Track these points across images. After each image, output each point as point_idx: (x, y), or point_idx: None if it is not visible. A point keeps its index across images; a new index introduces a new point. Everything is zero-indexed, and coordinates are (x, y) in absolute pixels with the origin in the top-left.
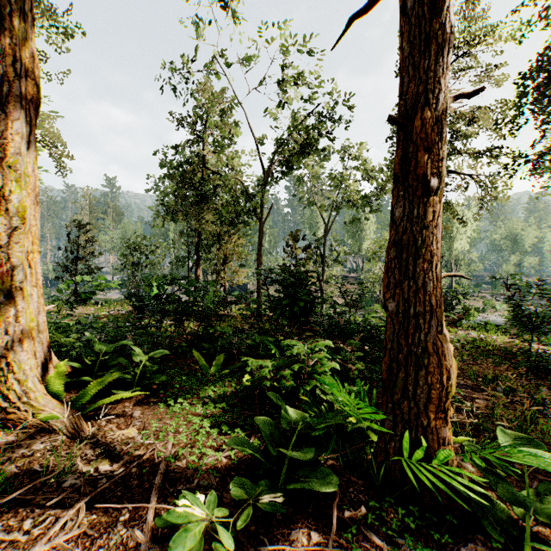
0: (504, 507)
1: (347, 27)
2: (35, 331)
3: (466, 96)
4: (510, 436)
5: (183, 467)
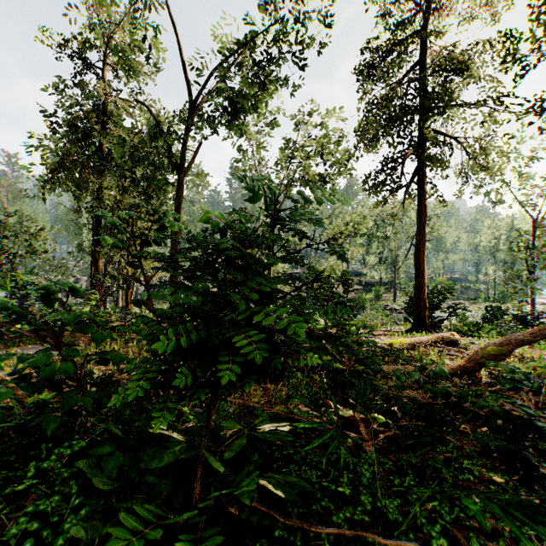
0: None
1: None
2: None
3: None
4: None
5: None
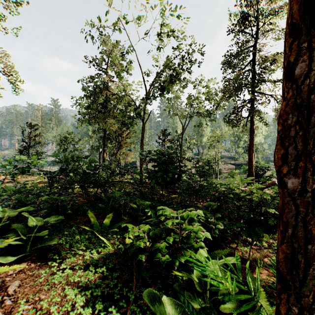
0: None
1: None
2: None
3: None
4: None
5: None
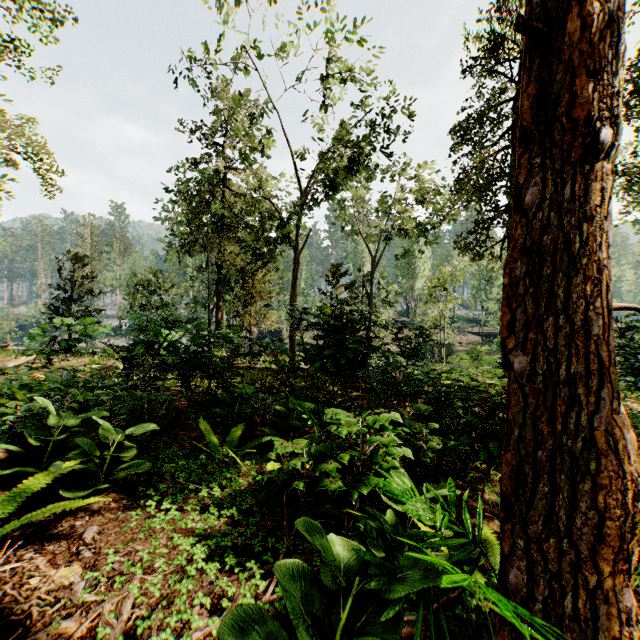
0: None
1: None
2: None
3: None
4: None
5: None
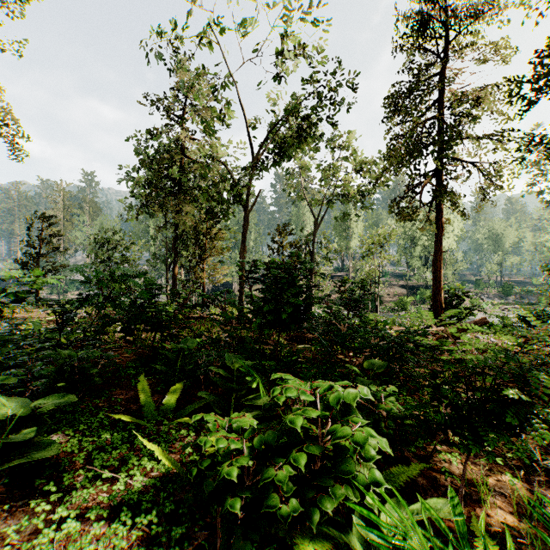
0: None
1: None
2: None
3: None
4: None
5: None
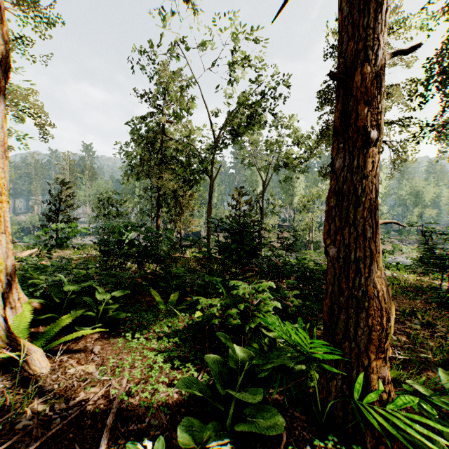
0: (442, 444)
1: (287, 1)
2: (4, 273)
3: (403, 53)
4: (446, 375)
5: (136, 404)
